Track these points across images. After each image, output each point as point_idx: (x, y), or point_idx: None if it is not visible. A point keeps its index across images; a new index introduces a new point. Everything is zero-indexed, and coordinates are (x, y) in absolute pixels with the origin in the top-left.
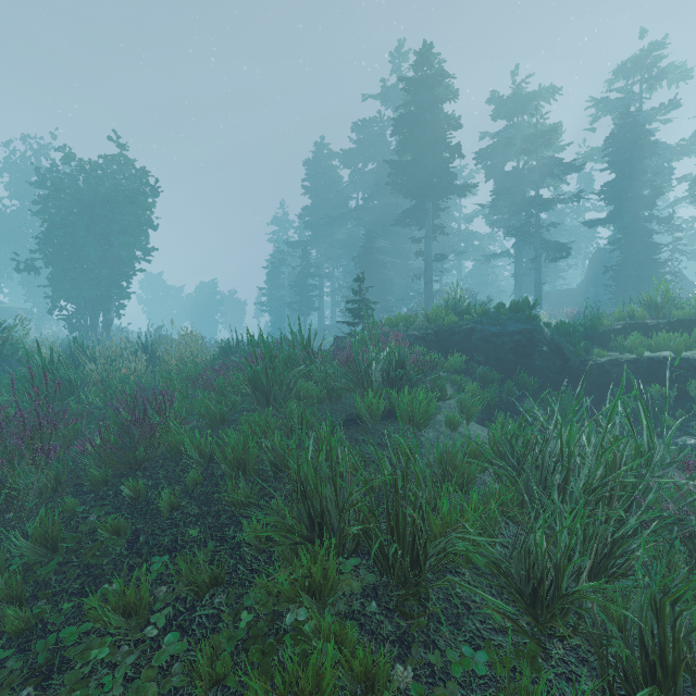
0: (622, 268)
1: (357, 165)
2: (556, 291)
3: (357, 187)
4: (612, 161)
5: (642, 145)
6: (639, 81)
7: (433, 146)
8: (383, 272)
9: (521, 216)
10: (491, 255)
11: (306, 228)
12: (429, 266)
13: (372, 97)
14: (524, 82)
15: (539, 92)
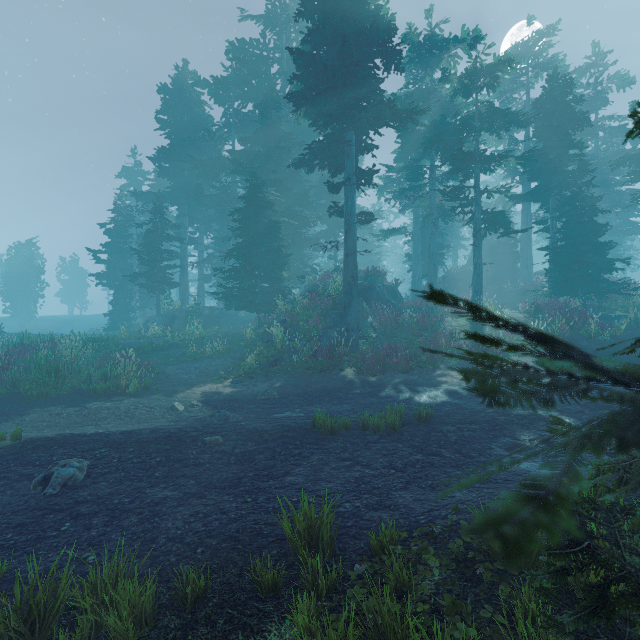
0: (563, 250)
1: (232, 103)
2: (450, 275)
3: (232, 131)
4: (546, 126)
5: (573, 112)
6: (527, 67)
7: (365, 37)
8: (274, 237)
9: (435, 185)
10: (389, 230)
11: (161, 176)
12: (352, 229)
13: (253, 16)
14: (438, 27)
15: (461, 38)
